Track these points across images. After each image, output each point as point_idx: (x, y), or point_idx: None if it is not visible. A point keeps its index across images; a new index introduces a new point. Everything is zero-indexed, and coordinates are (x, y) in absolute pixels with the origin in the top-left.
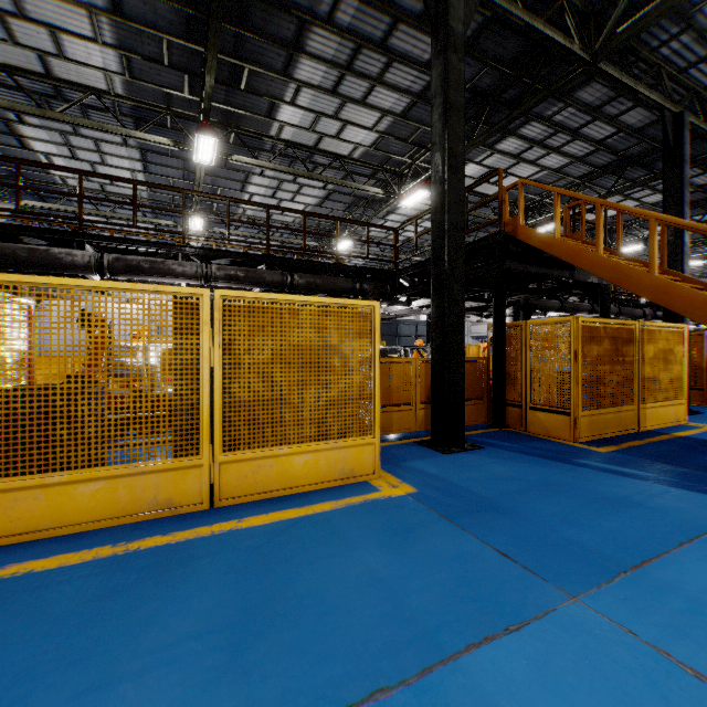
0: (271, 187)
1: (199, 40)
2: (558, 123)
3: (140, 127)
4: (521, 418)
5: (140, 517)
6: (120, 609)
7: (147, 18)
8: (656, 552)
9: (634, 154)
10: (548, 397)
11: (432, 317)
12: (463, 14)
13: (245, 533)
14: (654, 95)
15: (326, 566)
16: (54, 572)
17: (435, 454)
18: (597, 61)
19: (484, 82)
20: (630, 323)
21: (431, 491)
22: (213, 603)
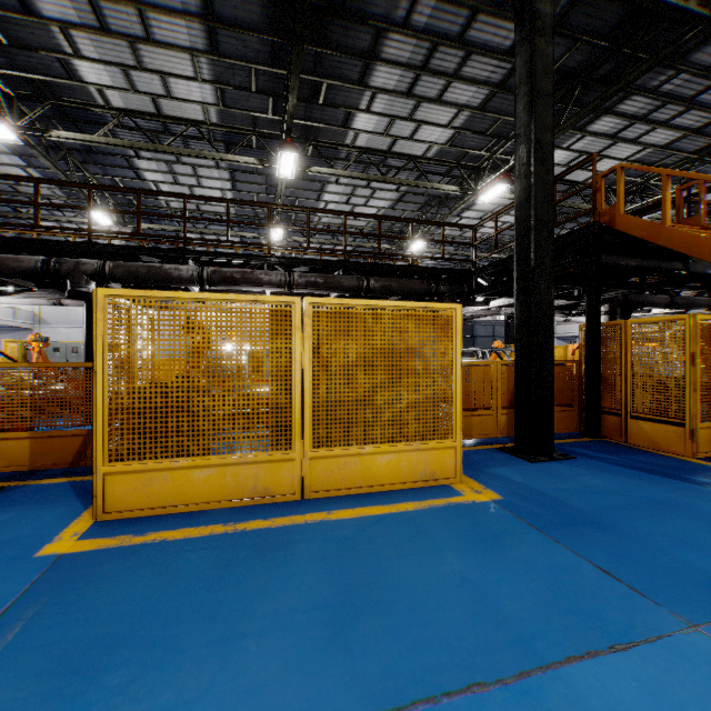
0: (345, 194)
1: (282, 63)
2: (666, 93)
3: (231, 150)
4: (621, 427)
5: (243, 502)
6: (237, 578)
7: (238, 51)
8: None
9: None
10: (654, 405)
11: (516, 318)
12: None
13: (335, 524)
14: None
15: (414, 562)
16: (181, 542)
17: (520, 462)
18: None
19: (574, 60)
20: None
21: (518, 499)
22: (313, 584)
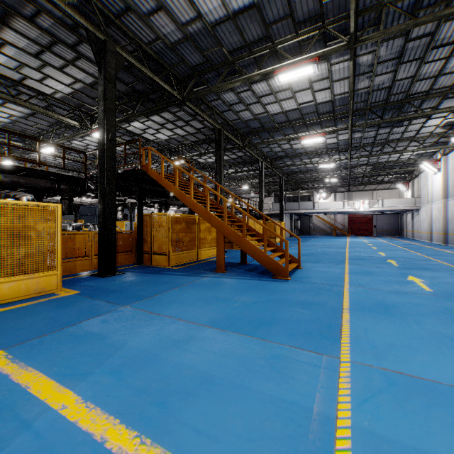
0: None
1: None
2: (178, 116)
3: None
4: (150, 258)
5: None
6: None
7: None
8: (163, 292)
9: (213, 138)
10: (160, 248)
11: (98, 210)
12: (115, 65)
13: None
14: (210, 120)
15: (23, 319)
16: None
17: (98, 278)
18: (184, 101)
19: (138, 87)
20: (194, 216)
21: (88, 291)
22: None
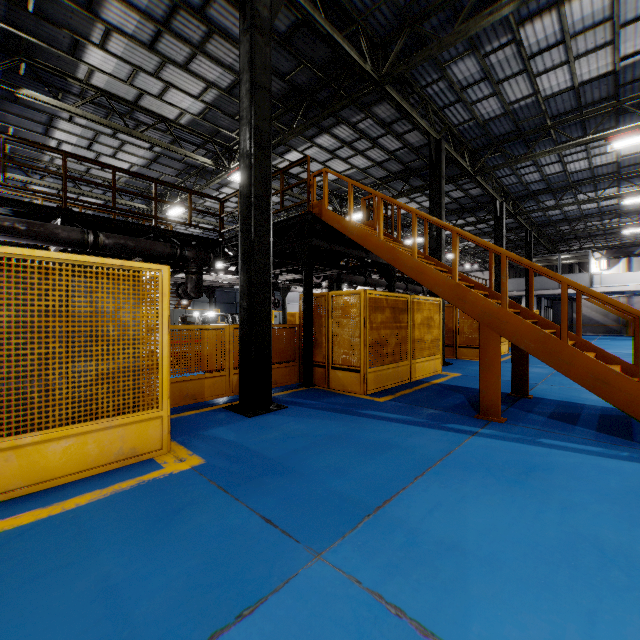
0: (85, 137)
1: None
2: (361, 130)
3: None
4: (325, 376)
5: None
6: None
7: None
8: (397, 490)
9: (415, 167)
10: (345, 357)
11: (240, 285)
12: (269, 2)
13: None
14: (424, 122)
15: (42, 586)
16: None
17: (240, 418)
18: (383, 83)
19: (300, 78)
20: (405, 296)
21: (220, 459)
22: None
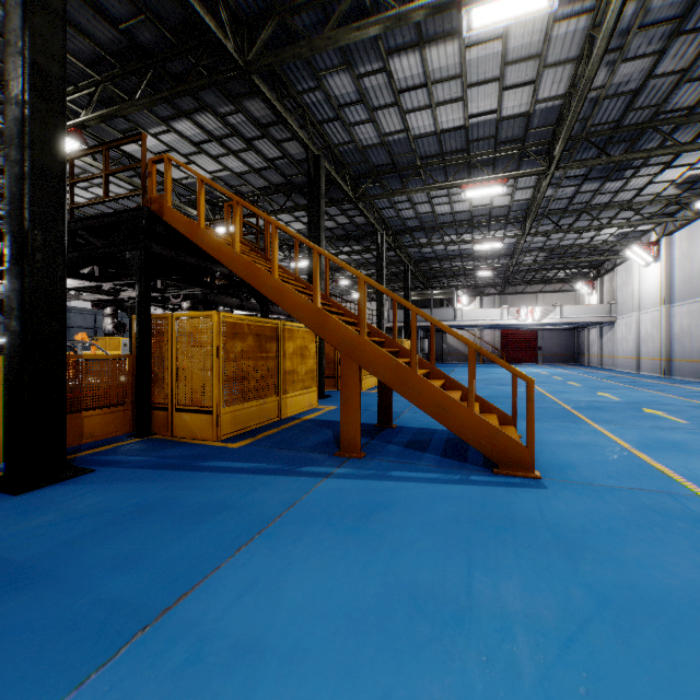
0: None
1: None
2: (233, 125)
3: None
4: (168, 422)
5: None
6: None
7: None
8: (206, 573)
9: (298, 182)
10: (194, 396)
11: (7, 296)
12: None
13: None
14: (301, 132)
15: None
16: None
17: None
18: (250, 71)
19: (143, 35)
20: (273, 322)
21: None
22: None
